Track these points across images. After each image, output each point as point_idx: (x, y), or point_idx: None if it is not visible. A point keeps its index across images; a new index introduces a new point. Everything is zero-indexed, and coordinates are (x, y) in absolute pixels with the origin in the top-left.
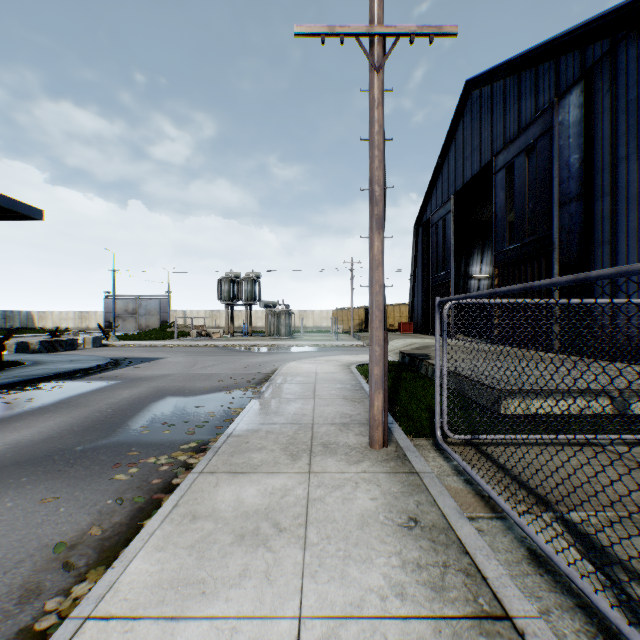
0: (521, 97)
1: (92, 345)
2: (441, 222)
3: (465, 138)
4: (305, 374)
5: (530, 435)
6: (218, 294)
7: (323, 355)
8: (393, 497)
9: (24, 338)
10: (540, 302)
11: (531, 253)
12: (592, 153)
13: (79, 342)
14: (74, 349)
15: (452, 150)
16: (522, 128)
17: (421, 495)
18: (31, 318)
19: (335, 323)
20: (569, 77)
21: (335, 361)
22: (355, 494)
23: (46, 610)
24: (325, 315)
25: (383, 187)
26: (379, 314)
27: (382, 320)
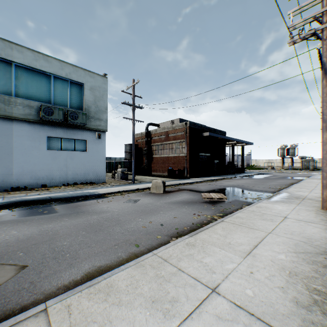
0: None
1: None
2: None
3: None
4: None
5: None
6: (277, 154)
7: None
8: None
9: None
10: None
11: None
12: None
13: None
14: None
15: None
16: None
17: None
18: None
19: None
20: None
21: None
22: None
23: (300, 181)
24: None
25: None
26: None
27: None
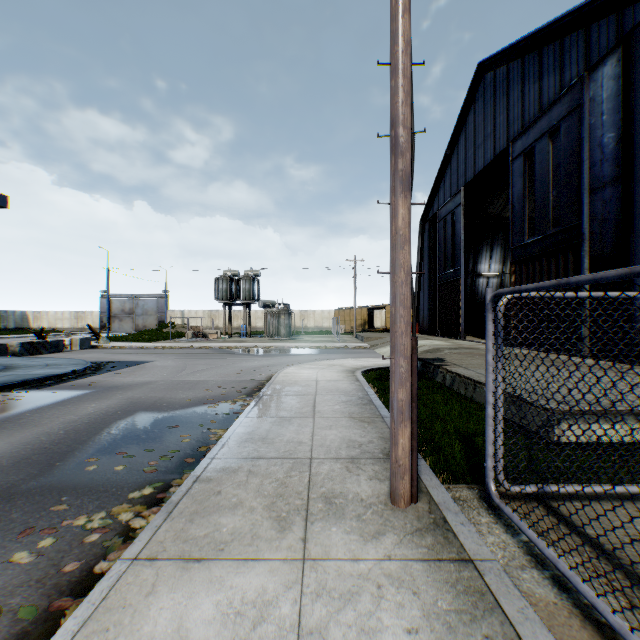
0: (543, 75)
1: (80, 347)
2: (450, 216)
3: (477, 125)
4: (304, 382)
5: (622, 487)
6: (215, 293)
7: (324, 358)
8: (445, 626)
9: (15, 339)
10: (637, 296)
11: (555, 246)
12: (632, 129)
13: (68, 343)
14: (59, 351)
15: (462, 139)
16: (544, 108)
17: (492, 620)
18: (26, 318)
19: (337, 323)
20: (602, 46)
21: (338, 366)
22: (379, 617)
23: None
24: (326, 315)
25: (410, 131)
26: (405, 313)
27: (409, 321)
